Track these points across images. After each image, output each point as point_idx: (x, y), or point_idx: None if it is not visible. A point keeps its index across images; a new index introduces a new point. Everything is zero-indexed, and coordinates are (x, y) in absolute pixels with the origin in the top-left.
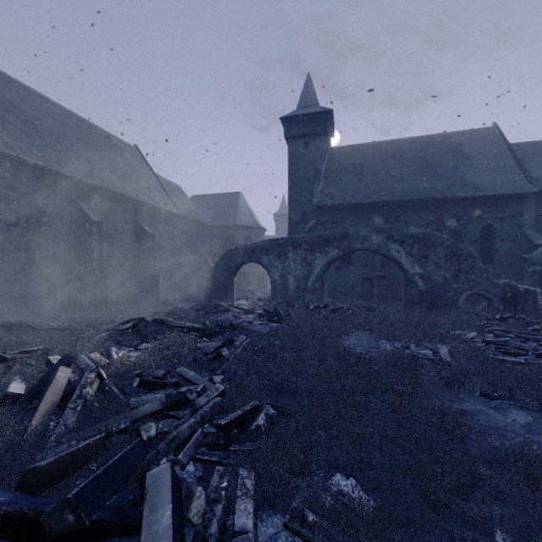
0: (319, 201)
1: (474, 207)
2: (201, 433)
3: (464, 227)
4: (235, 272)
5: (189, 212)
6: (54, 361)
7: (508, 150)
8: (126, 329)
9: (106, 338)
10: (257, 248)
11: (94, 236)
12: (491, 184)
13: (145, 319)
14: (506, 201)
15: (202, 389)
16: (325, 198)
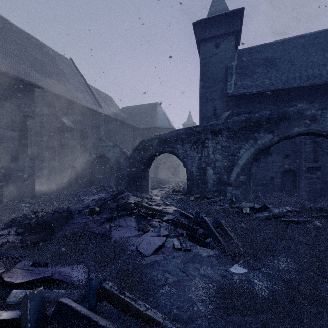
0: (234, 91)
1: None
2: None
3: None
4: (148, 163)
5: (115, 114)
6: None
7: None
8: None
9: None
10: (171, 137)
11: None
12: None
13: None
14: None
15: None
16: (240, 89)
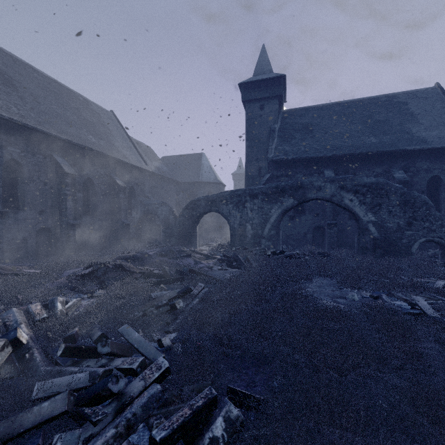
0: (274, 156)
1: (421, 160)
2: None
3: (411, 178)
4: (197, 220)
5: (158, 169)
6: None
7: None
8: (86, 275)
9: (63, 284)
10: (217, 199)
11: (68, 187)
12: (438, 137)
13: (105, 265)
14: None
15: (141, 364)
16: (279, 154)
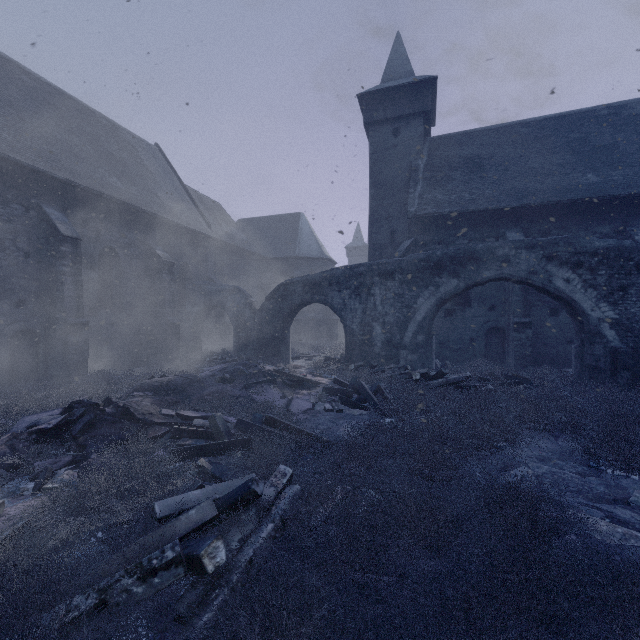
0: (418, 210)
1: None
2: None
3: None
4: (289, 318)
5: (230, 236)
6: None
7: None
8: (52, 430)
9: None
10: (323, 280)
11: (65, 260)
12: None
13: (98, 407)
14: None
15: None
16: (427, 206)
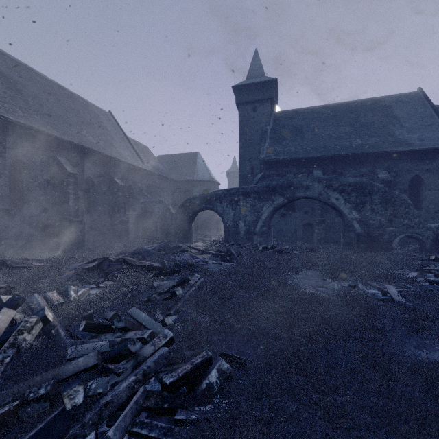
0: (266, 156)
1: (403, 161)
2: (142, 392)
3: (394, 178)
4: (193, 218)
5: (155, 168)
6: (6, 300)
7: (433, 110)
8: (91, 268)
9: (71, 276)
10: (211, 197)
11: (70, 186)
12: (419, 140)
13: (109, 259)
14: (432, 155)
15: (150, 335)
16: (271, 154)
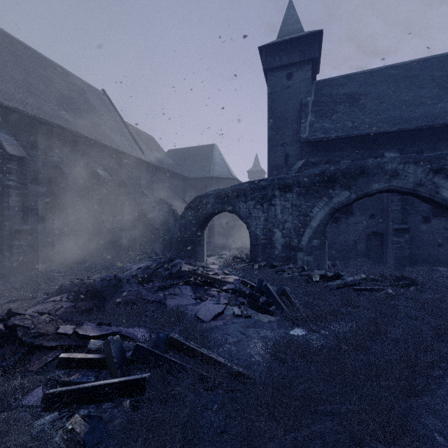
0: (309, 135)
1: None
2: None
3: None
4: (204, 224)
5: (160, 161)
6: None
7: None
8: None
9: None
10: (231, 193)
11: (11, 175)
12: None
13: None
14: None
15: None
16: (316, 133)
